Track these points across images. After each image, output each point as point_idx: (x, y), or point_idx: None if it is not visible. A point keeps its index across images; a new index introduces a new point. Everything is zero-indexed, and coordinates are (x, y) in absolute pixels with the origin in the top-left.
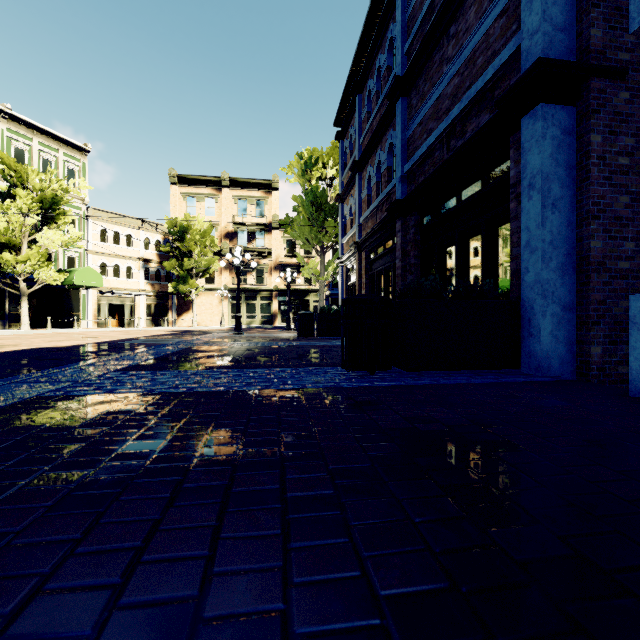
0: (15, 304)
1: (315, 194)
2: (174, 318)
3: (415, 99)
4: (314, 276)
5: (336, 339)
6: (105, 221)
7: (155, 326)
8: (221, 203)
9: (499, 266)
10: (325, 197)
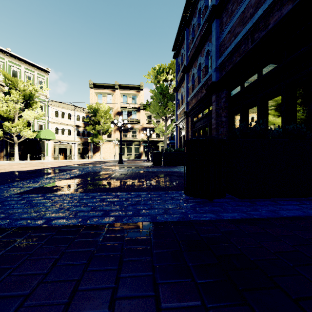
0: (13, 148)
1: (162, 88)
2: (91, 155)
3: (225, 18)
4: (161, 132)
5: (174, 167)
6: (57, 106)
7: (82, 159)
8: (114, 97)
9: (297, 117)
10: (167, 90)
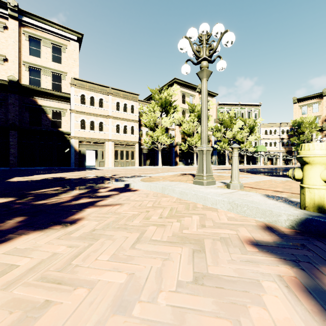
0: (241, 158)
1: None
2: (295, 161)
3: None
4: None
5: None
6: (266, 127)
7: (286, 165)
8: (322, 104)
9: None
10: None
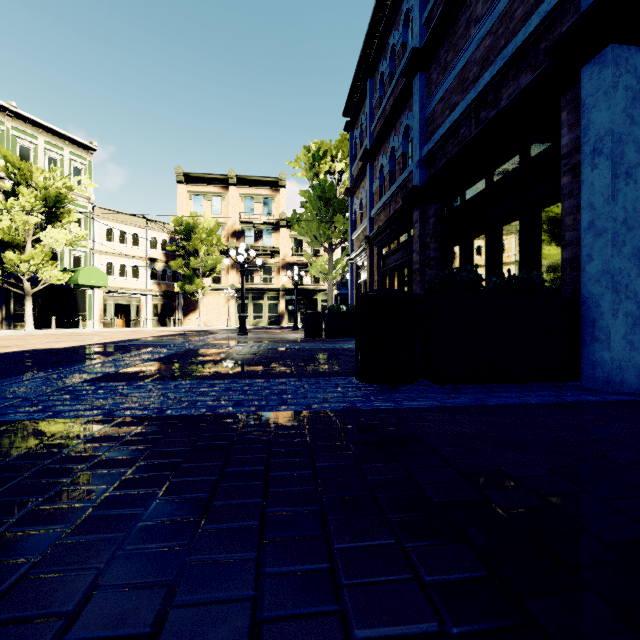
0: (20, 304)
1: (323, 188)
2: (181, 318)
3: (435, 73)
4: (322, 274)
5: (346, 341)
6: (111, 220)
7: (161, 326)
8: (228, 201)
9: (542, 256)
10: (334, 191)
